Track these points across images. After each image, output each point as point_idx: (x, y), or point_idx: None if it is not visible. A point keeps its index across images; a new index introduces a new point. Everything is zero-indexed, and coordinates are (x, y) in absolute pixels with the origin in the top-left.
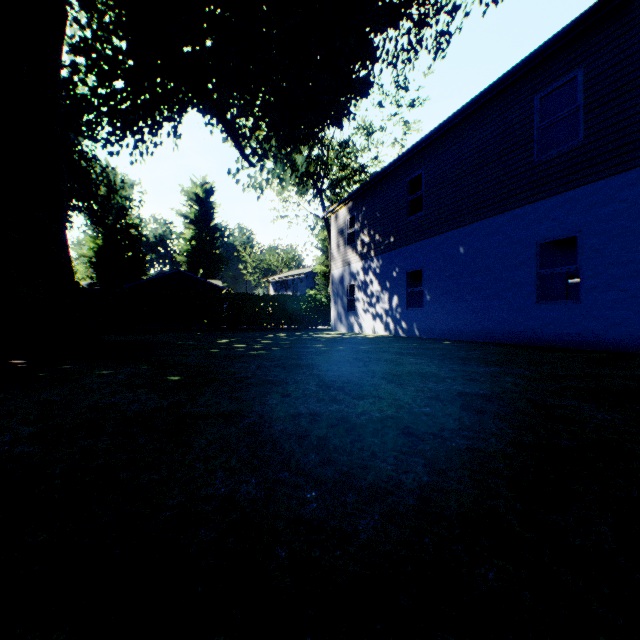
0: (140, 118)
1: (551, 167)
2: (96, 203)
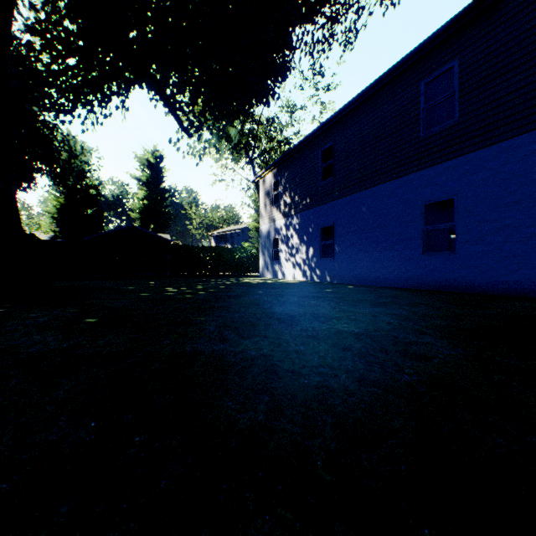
0: (90, 92)
1: (434, 141)
2: (58, 166)
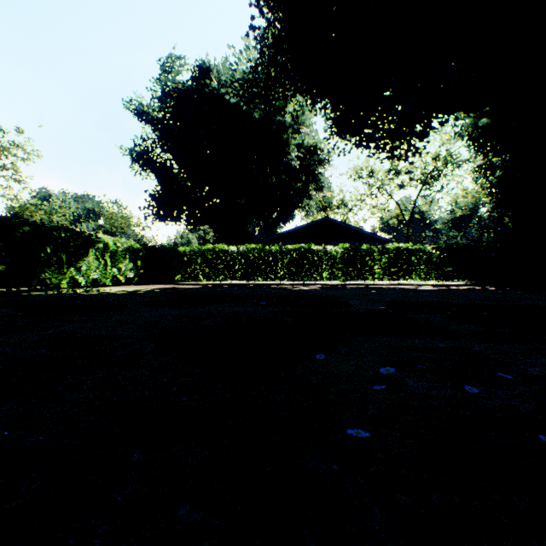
0: None
1: None
2: None
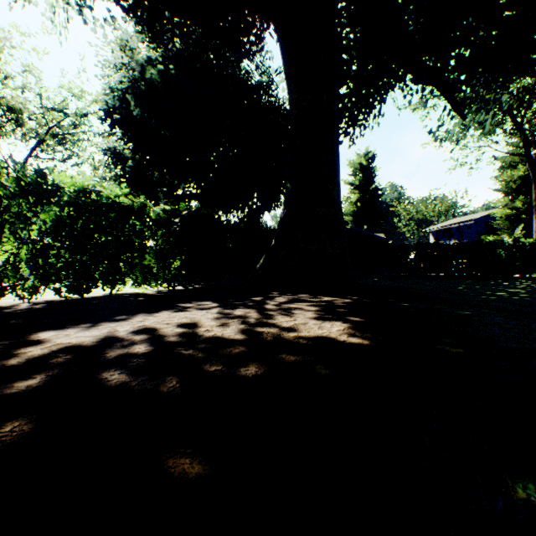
0: (358, 109)
1: None
2: None
